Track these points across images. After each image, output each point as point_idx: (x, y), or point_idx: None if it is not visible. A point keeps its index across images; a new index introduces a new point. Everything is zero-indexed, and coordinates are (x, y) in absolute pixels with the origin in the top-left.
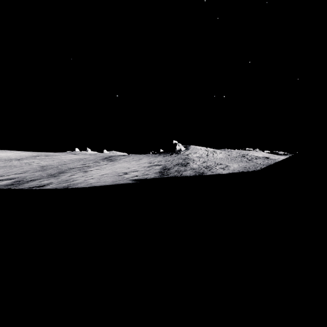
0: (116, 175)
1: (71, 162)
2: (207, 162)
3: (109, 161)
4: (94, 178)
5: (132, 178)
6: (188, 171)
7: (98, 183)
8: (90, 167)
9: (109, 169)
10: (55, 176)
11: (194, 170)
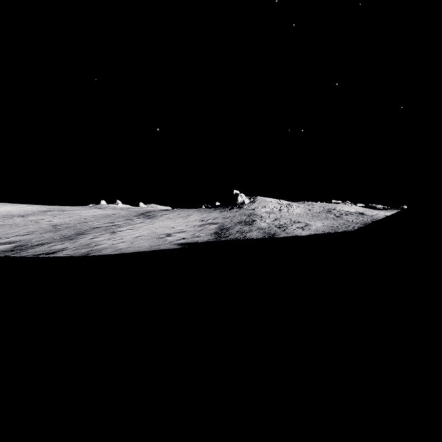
0: (156, 237)
1: (95, 220)
2: (280, 219)
3: (146, 218)
4: (125, 242)
5: (177, 241)
6: (255, 232)
7: (131, 249)
8: (120, 226)
9: (146, 229)
10: (72, 238)
11: (263, 230)
